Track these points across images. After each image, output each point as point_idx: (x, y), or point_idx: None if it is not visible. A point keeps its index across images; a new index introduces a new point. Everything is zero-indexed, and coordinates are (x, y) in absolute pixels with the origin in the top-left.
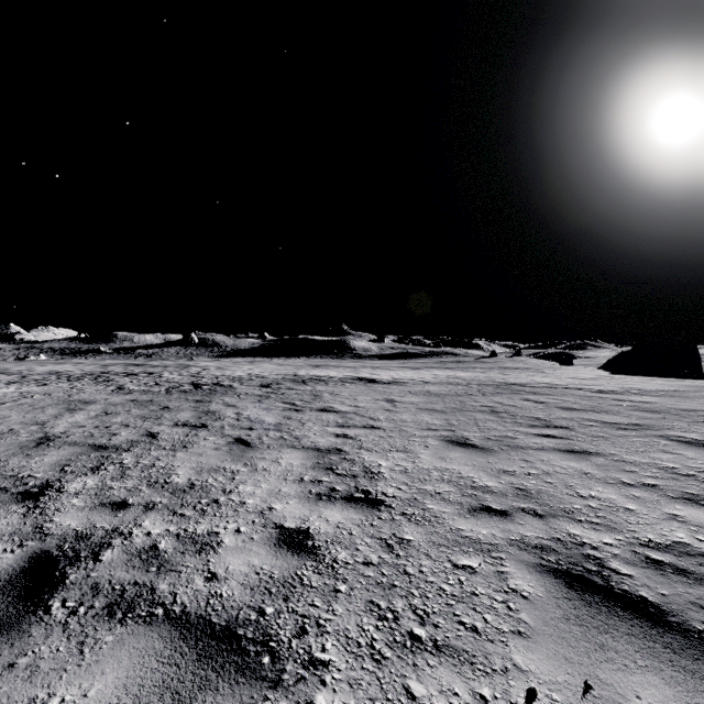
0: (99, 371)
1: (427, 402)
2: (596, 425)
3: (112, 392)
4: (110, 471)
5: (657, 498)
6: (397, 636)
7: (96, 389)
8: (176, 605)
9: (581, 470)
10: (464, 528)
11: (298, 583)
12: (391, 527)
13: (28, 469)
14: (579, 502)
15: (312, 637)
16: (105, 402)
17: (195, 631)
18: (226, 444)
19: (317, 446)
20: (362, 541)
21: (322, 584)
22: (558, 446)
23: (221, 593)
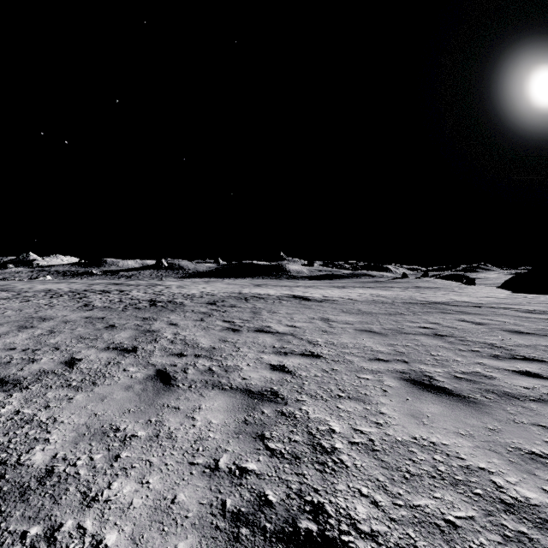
0: (83, 289)
1: (362, 321)
2: None
3: (76, 308)
4: None
5: None
6: None
7: (64, 306)
8: None
9: None
10: None
11: None
12: None
13: None
14: None
15: None
16: (61, 319)
17: None
18: (142, 380)
19: (248, 385)
20: None
21: None
22: None
23: None
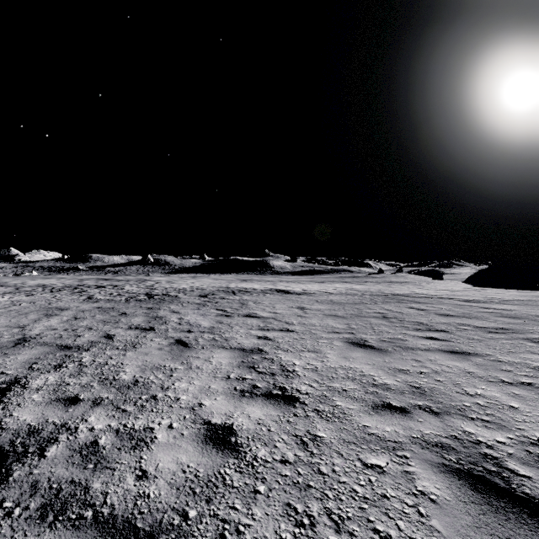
0: (76, 284)
1: (331, 309)
2: (470, 329)
3: (83, 300)
4: (70, 368)
5: (535, 396)
6: None
7: (71, 299)
8: (105, 507)
9: (464, 369)
10: (370, 425)
11: (221, 483)
12: (305, 424)
13: (2, 366)
14: (468, 399)
15: None
16: (76, 308)
17: (119, 538)
18: (168, 345)
19: (242, 346)
20: (279, 438)
21: (243, 484)
22: (441, 347)
23: (149, 493)
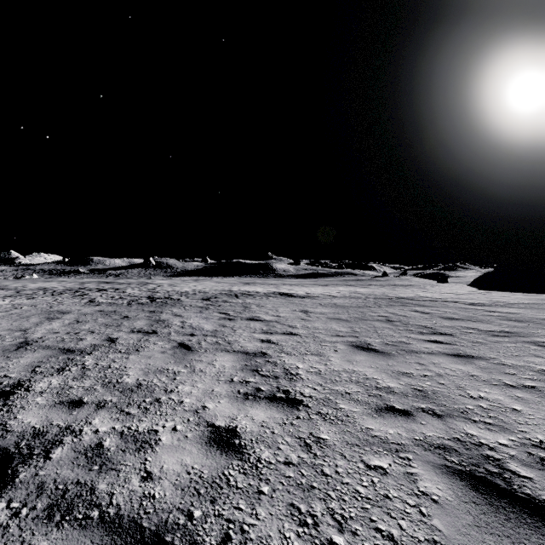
0: (77, 287)
1: (334, 312)
2: (474, 332)
3: (85, 304)
4: (73, 372)
5: (538, 399)
6: (317, 544)
7: (72, 302)
8: (111, 507)
9: (468, 372)
10: (373, 427)
11: (225, 484)
12: (308, 426)
13: (5, 369)
14: (470, 402)
15: (236, 544)
16: (78, 312)
17: (125, 537)
18: (171, 348)
19: (245, 350)
20: (283, 440)
21: (247, 485)
22: (445, 350)
23: (154, 494)
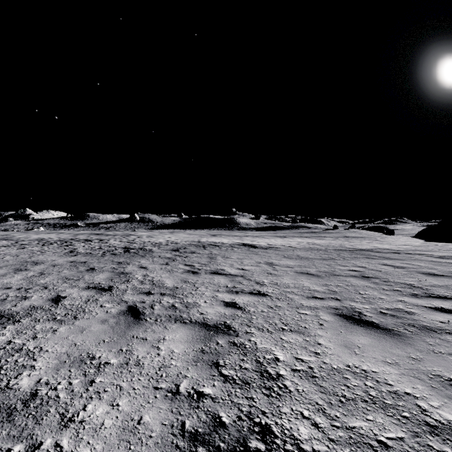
0: (69, 238)
1: (300, 265)
2: None
3: (63, 254)
4: None
5: None
6: None
7: (54, 252)
8: None
9: None
10: None
11: None
12: None
13: None
14: None
15: None
16: (50, 263)
17: None
18: (115, 315)
19: (205, 319)
20: None
21: None
22: None
23: None
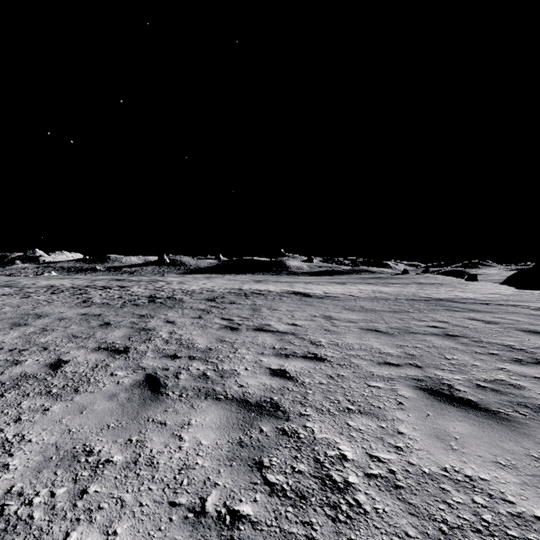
0: (85, 285)
1: (366, 319)
2: None
3: (75, 304)
4: None
5: None
6: None
7: (63, 302)
8: None
9: None
10: None
11: None
12: None
13: None
14: None
15: None
16: (56, 315)
17: None
18: (128, 387)
19: (245, 394)
20: None
21: None
22: None
23: None
